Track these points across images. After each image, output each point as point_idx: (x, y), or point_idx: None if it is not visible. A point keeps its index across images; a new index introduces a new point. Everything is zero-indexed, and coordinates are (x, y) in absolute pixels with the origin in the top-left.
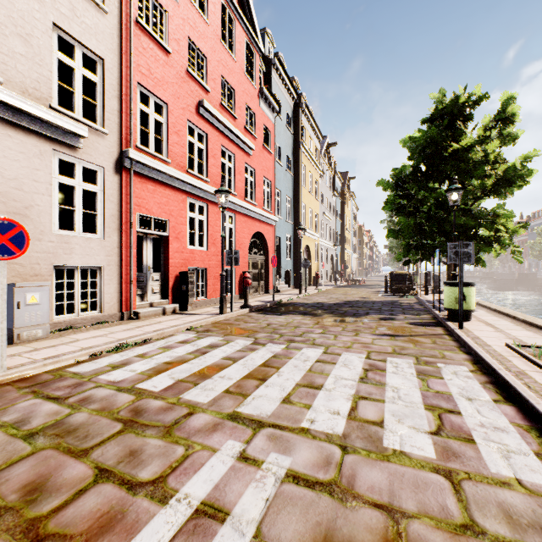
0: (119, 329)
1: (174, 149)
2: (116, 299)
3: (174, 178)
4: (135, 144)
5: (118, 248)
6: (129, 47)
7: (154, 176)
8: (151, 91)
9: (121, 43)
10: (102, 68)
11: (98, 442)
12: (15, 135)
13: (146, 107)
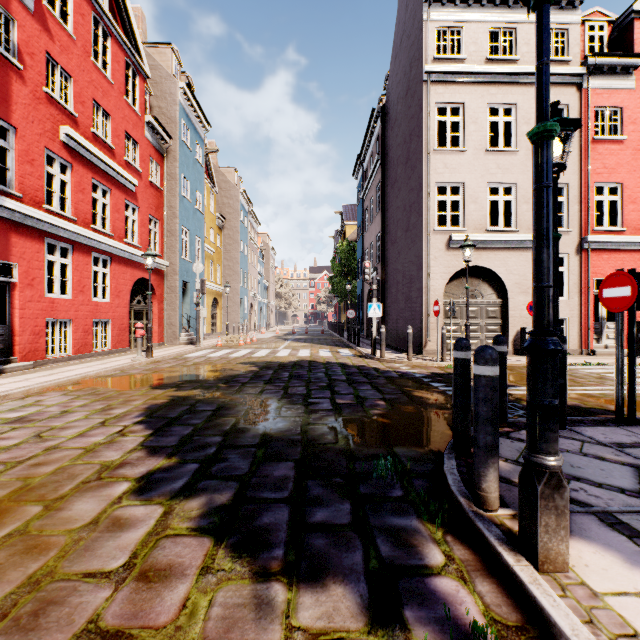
0: (581, 358)
1: (629, 217)
2: (576, 340)
3: (628, 242)
4: (591, 229)
5: (578, 305)
6: (587, 163)
7: (608, 247)
8: (605, 182)
9: (580, 164)
10: (566, 189)
11: (587, 378)
12: (523, 253)
13: (600, 197)
